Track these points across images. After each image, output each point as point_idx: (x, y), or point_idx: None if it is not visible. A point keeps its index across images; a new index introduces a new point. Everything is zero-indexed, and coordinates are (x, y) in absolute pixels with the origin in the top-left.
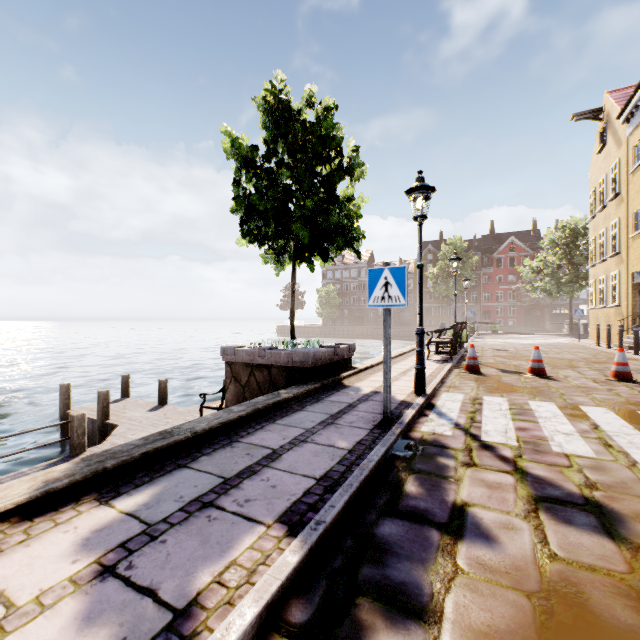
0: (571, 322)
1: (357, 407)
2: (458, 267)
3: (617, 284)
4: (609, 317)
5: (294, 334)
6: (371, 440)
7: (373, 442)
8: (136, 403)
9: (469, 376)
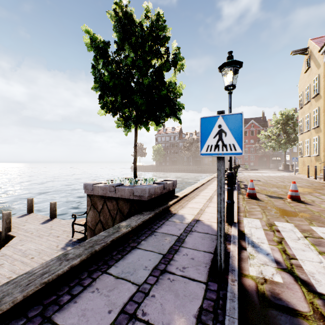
0: (285, 164)
1: (185, 242)
2: None
3: (317, 143)
4: (312, 161)
5: (136, 174)
6: (212, 311)
7: (216, 316)
8: (35, 217)
9: (252, 201)
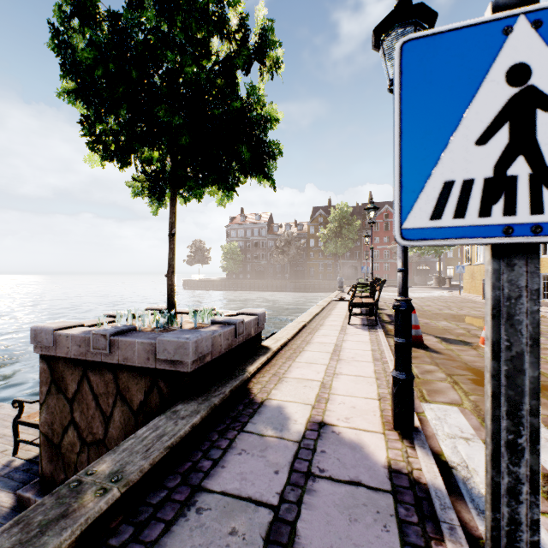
0: (440, 276)
1: (298, 543)
2: (375, 218)
3: None
4: None
5: (173, 300)
6: None
7: None
8: None
9: (418, 353)
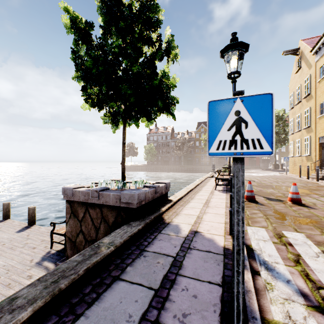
0: (275, 163)
1: (183, 266)
2: None
3: (309, 143)
4: (303, 161)
5: (124, 176)
6: None
7: None
8: (11, 224)
9: (251, 205)
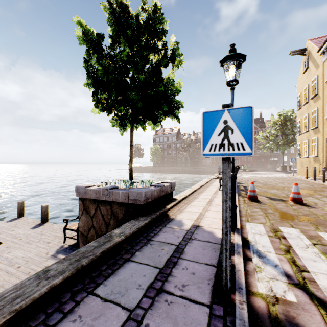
0: (283, 165)
1: (184, 252)
2: None
3: (316, 144)
4: (310, 162)
5: (132, 176)
6: None
7: None
8: (26, 221)
9: (253, 204)
